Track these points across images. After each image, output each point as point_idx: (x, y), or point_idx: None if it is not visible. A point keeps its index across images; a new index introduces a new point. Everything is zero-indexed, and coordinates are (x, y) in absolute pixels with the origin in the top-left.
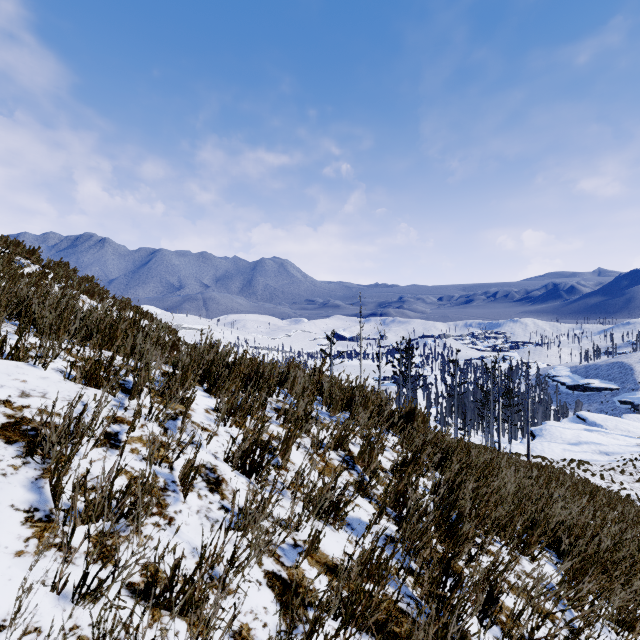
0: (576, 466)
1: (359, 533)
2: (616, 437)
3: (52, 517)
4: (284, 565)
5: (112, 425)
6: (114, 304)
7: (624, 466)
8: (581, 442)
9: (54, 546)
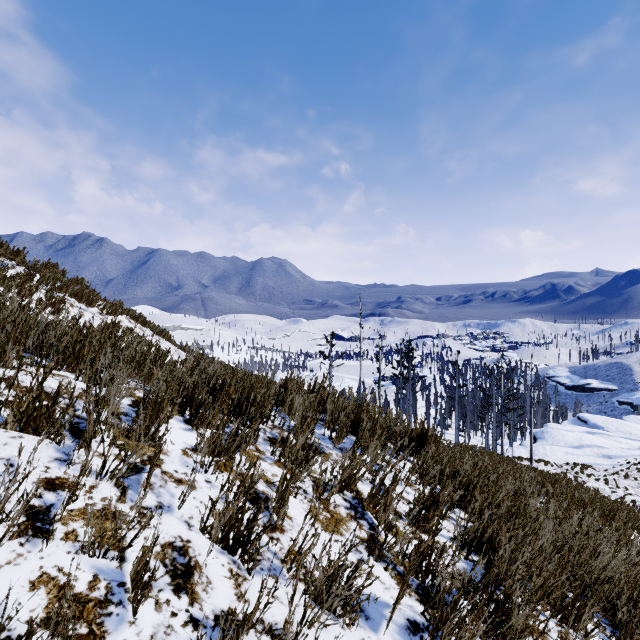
0: (579, 470)
1: (376, 624)
2: (618, 440)
3: None
4: None
5: (45, 494)
6: (104, 307)
7: (628, 470)
8: (583, 445)
9: None
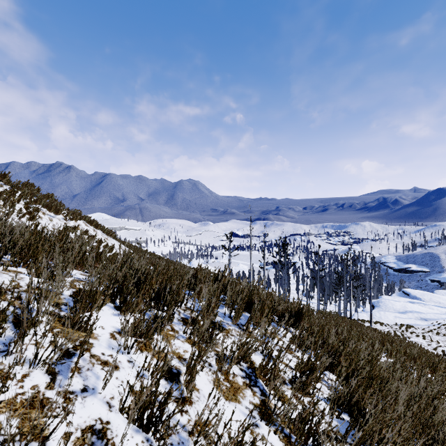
0: (405, 329)
1: None
2: (431, 307)
3: None
4: None
5: None
6: (67, 215)
7: (439, 329)
8: (407, 311)
9: None
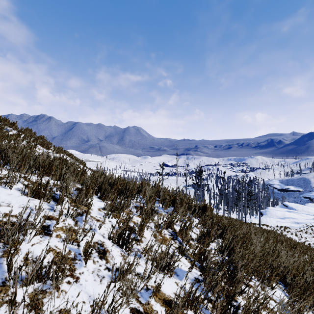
0: (283, 229)
1: (181, 278)
2: (302, 215)
3: (6, 282)
4: (141, 303)
5: (46, 221)
6: (54, 150)
7: (307, 229)
8: (285, 217)
9: (5, 302)
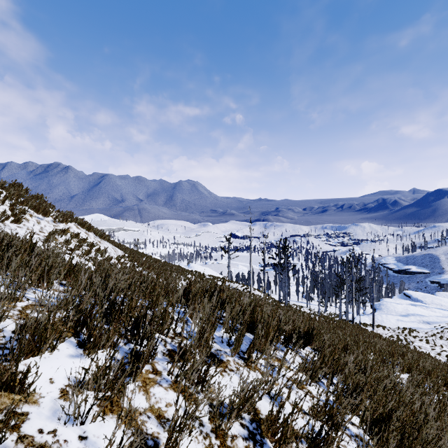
0: (408, 333)
1: None
2: (433, 310)
3: None
4: None
5: None
6: (56, 217)
7: (442, 332)
8: (409, 314)
9: None
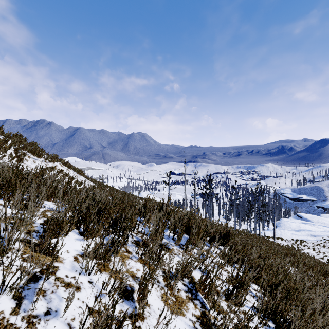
0: (299, 243)
1: None
2: (318, 227)
3: None
4: None
5: None
6: (47, 158)
7: (324, 243)
8: (301, 230)
9: None
